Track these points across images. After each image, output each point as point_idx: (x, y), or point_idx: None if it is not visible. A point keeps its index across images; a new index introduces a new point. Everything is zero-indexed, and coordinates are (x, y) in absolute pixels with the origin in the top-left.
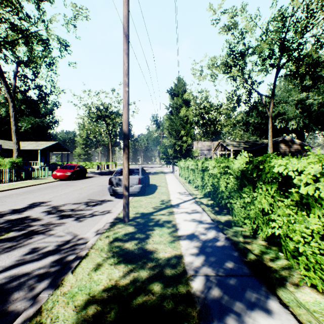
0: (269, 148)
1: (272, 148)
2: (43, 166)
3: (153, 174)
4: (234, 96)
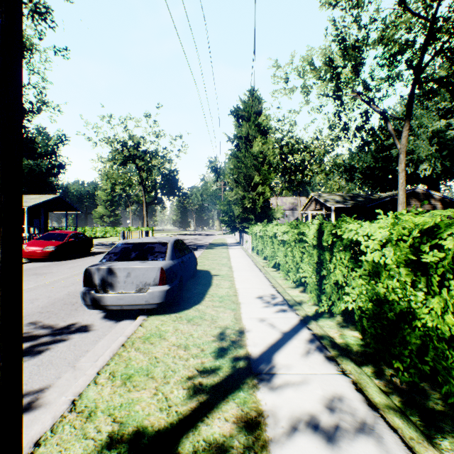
0: (399, 204)
1: (404, 204)
2: (33, 233)
3: (208, 247)
4: (341, 120)
